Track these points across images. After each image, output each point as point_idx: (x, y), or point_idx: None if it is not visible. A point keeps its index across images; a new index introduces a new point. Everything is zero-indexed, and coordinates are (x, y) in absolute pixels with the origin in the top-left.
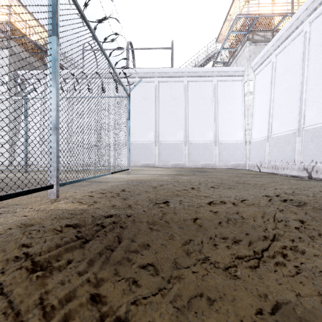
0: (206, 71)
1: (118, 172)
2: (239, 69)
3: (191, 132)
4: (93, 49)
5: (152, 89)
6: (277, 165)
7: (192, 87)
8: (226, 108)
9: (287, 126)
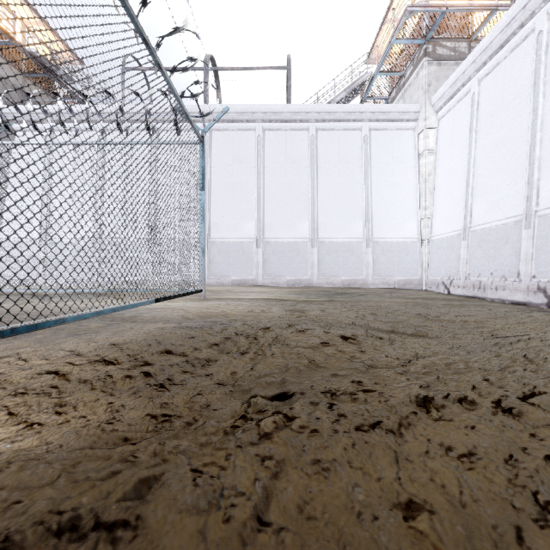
0: (350, 110)
1: (174, 297)
2: (410, 109)
3: (324, 221)
4: (143, 68)
5: (252, 142)
6: (483, 283)
7: (325, 140)
8: (386, 179)
9: (503, 209)
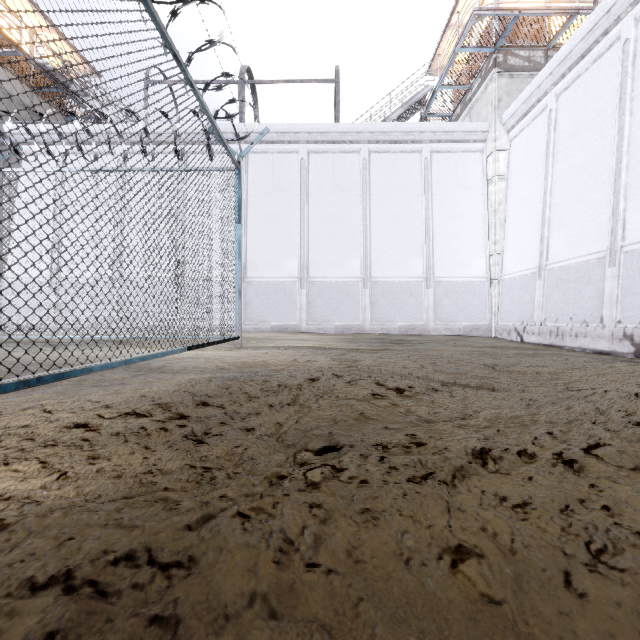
0: (408, 130)
1: (208, 345)
2: (477, 128)
3: (377, 258)
4: (169, 81)
5: (295, 167)
6: (561, 329)
7: (378, 164)
8: (450, 209)
9: (584, 244)
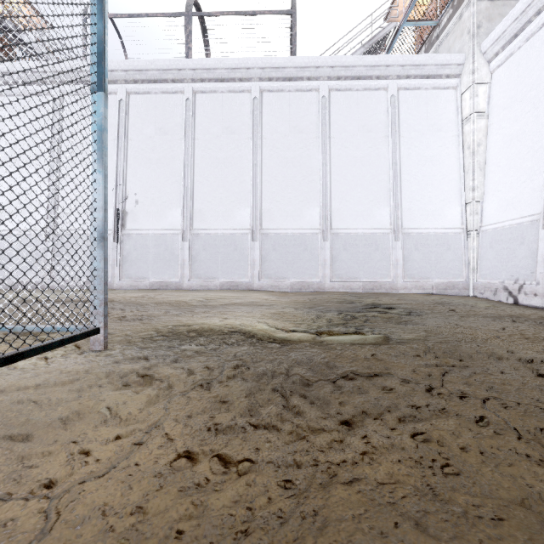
0: (373, 64)
1: None
2: (451, 60)
3: (339, 207)
4: (109, 14)
5: (246, 107)
6: None
7: (339, 103)
8: (420, 152)
9: None
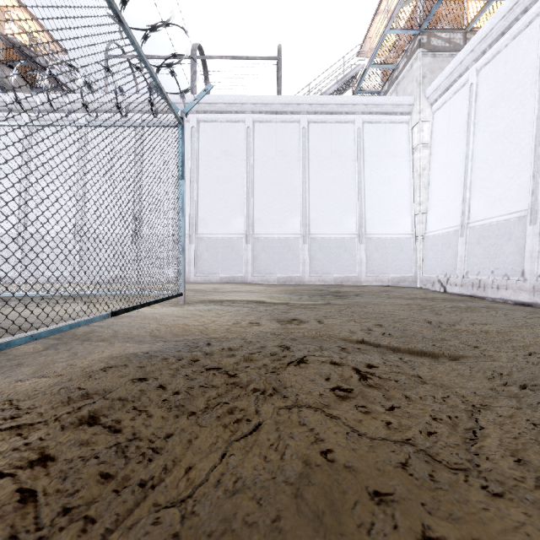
0: (343, 102)
1: (142, 306)
2: (404, 101)
3: (315, 217)
4: (127, 55)
5: (241, 135)
6: (483, 281)
7: (316, 132)
8: (380, 173)
9: (504, 204)
